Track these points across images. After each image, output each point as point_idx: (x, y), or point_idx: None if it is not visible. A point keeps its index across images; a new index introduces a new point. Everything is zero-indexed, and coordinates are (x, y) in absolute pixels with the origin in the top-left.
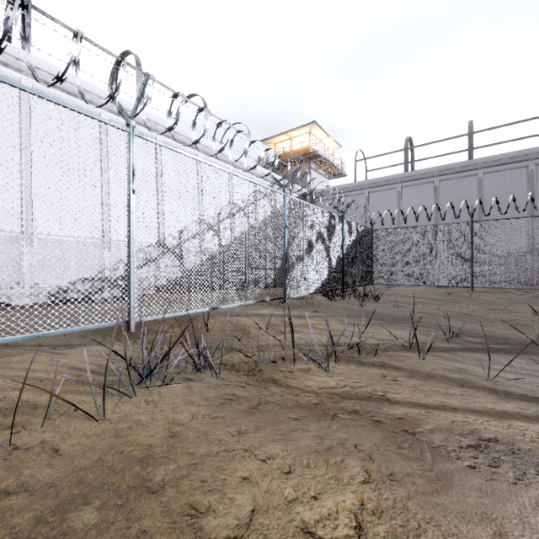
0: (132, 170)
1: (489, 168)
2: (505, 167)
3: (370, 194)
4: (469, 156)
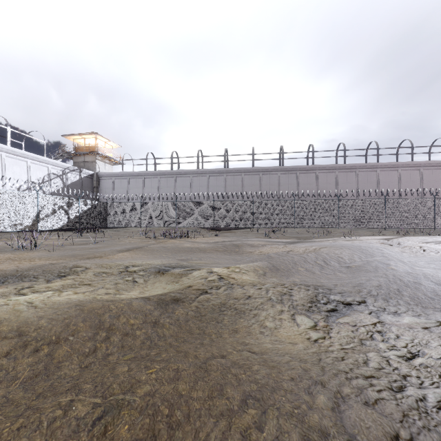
0: None
1: (178, 175)
2: (183, 175)
3: (130, 179)
4: (171, 168)
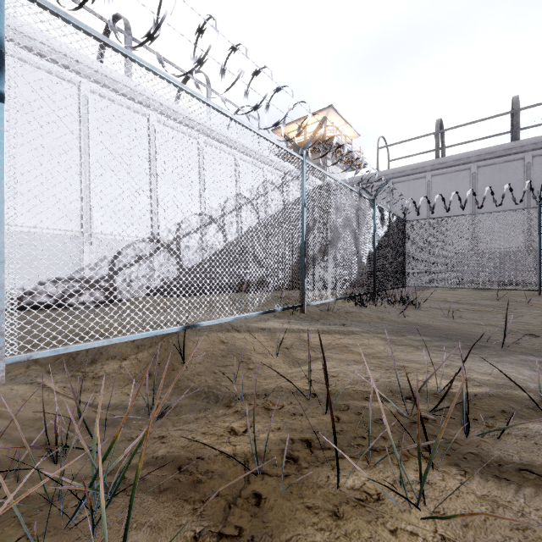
0: None
1: (540, 149)
2: None
3: (394, 184)
4: (514, 137)
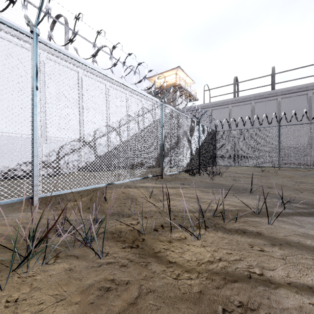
0: (36, 70)
1: (284, 95)
2: (294, 94)
3: (212, 110)
4: (272, 88)
